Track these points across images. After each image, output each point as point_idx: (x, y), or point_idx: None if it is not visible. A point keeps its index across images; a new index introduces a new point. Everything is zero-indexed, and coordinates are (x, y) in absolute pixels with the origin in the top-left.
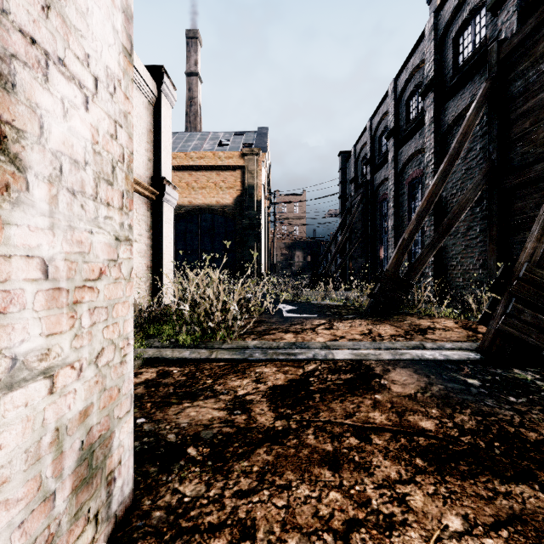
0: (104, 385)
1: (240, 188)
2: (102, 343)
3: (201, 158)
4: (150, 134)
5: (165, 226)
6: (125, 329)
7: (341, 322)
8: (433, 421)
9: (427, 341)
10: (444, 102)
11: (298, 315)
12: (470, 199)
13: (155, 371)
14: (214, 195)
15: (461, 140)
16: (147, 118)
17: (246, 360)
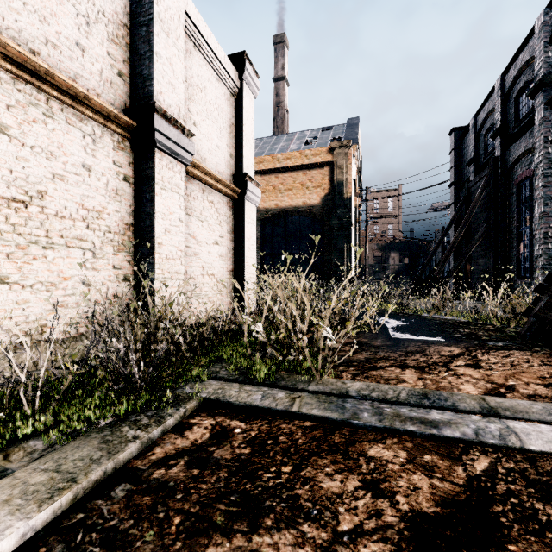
0: None
1: (327, 186)
2: None
3: (288, 159)
4: (232, 128)
5: (247, 227)
6: None
7: (489, 354)
8: None
9: None
10: None
11: (413, 337)
12: None
13: (211, 424)
14: (301, 195)
15: None
16: (229, 111)
17: (347, 424)
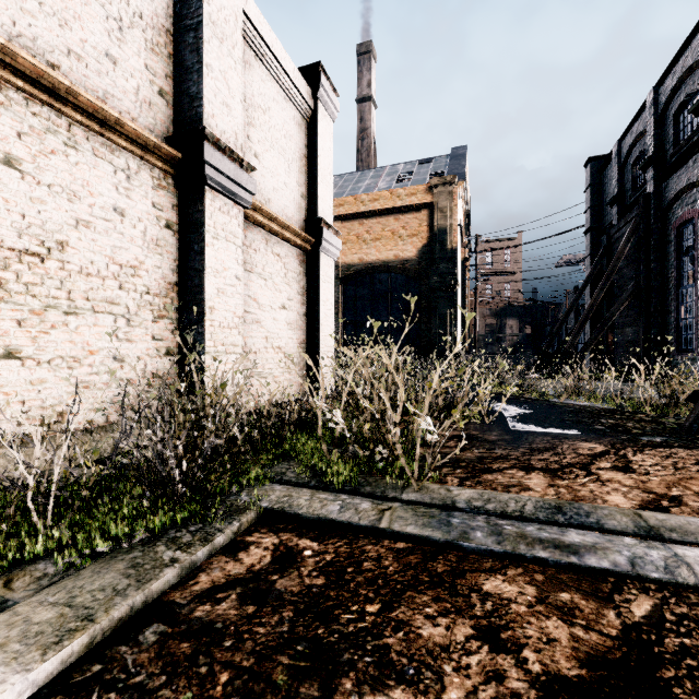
0: None
1: (426, 234)
2: None
3: (375, 200)
4: (304, 161)
5: (323, 286)
6: None
7: (643, 453)
8: None
9: None
10: None
11: (539, 429)
12: None
13: (273, 544)
14: (391, 247)
15: None
16: (299, 139)
17: (453, 546)
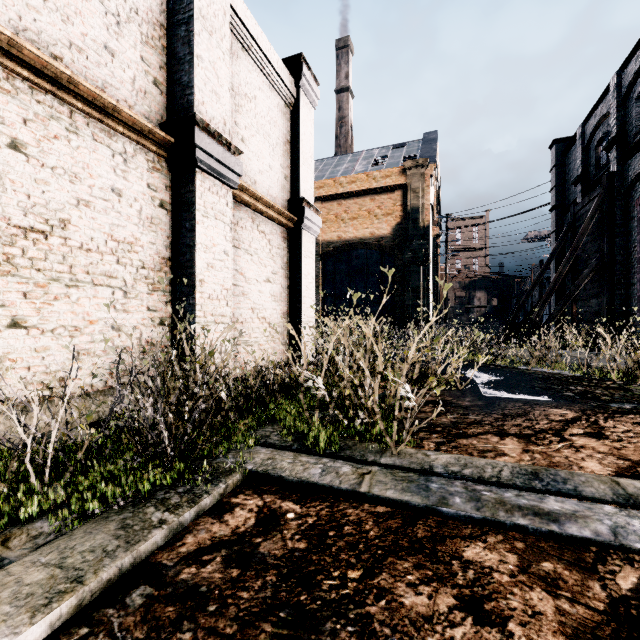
0: None
1: (400, 213)
2: None
3: (352, 182)
4: (287, 145)
5: (304, 261)
6: None
7: (614, 420)
8: None
9: None
10: None
11: (510, 395)
12: None
13: (257, 506)
14: (368, 225)
15: None
16: (283, 125)
17: (432, 512)
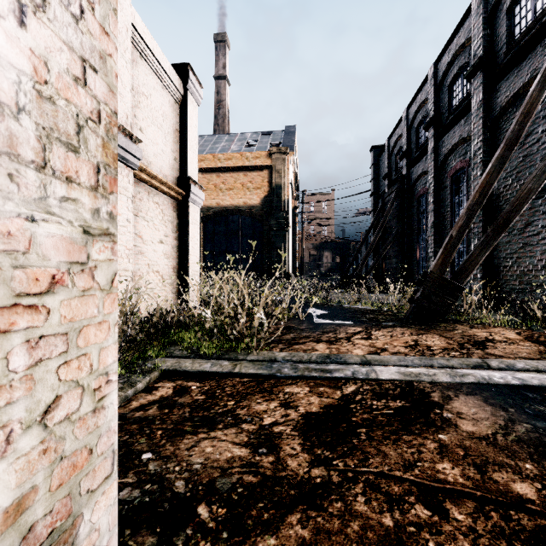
0: (59, 452)
1: (267, 188)
2: (56, 390)
3: (229, 159)
4: (177, 134)
5: (191, 227)
6: (102, 361)
7: (379, 330)
8: (531, 483)
9: (490, 357)
10: (495, 82)
11: (330, 321)
12: (533, 189)
13: (172, 386)
14: (241, 195)
15: (521, 121)
16: (173, 117)
17: (273, 376)
